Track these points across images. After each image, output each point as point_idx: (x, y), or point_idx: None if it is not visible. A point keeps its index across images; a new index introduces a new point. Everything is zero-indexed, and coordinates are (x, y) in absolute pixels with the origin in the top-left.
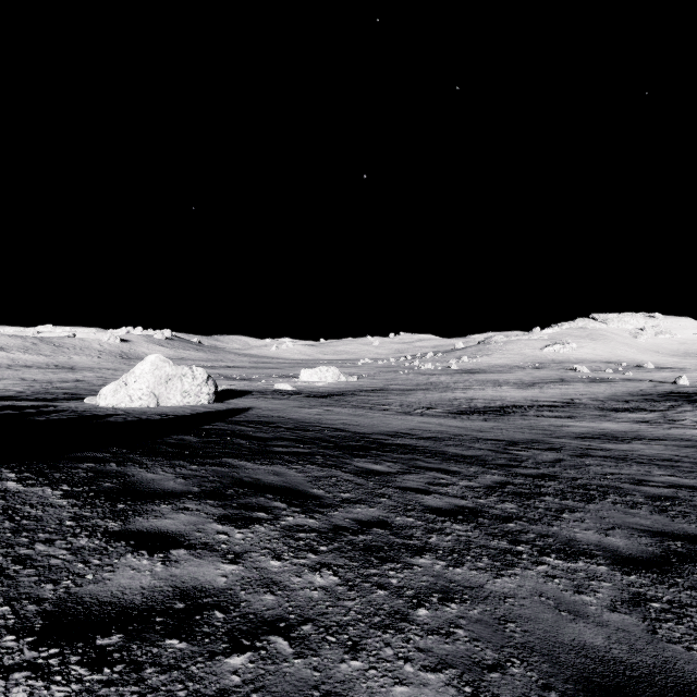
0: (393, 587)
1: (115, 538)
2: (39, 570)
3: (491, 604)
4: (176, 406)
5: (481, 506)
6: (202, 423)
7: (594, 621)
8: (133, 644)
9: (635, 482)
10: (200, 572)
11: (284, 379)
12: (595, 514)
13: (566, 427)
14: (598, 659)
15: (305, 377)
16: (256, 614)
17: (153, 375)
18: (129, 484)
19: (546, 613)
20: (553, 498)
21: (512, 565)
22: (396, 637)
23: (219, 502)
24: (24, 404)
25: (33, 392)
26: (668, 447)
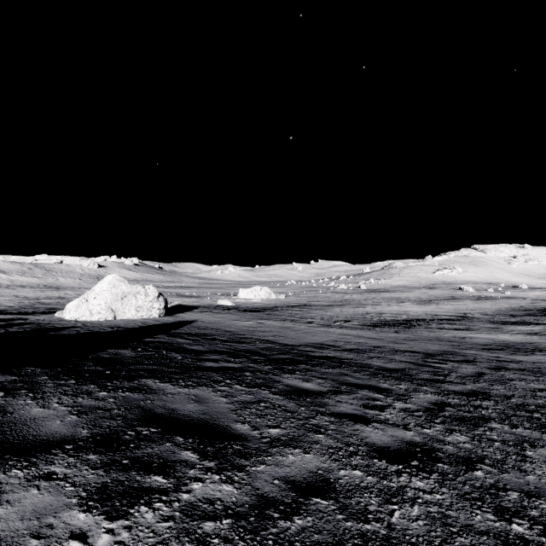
0: None
1: None
2: None
3: None
4: (131, 319)
5: (431, 441)
6: (145, 335)
7: None
8: None
9: None
10: None
11: (226, 297)
12: None
13: (469, 339)
14: None
15: (243, 295)
16: None
17: (110, 292)
18: None
19: None
20: (501, 424)
21: None
22: None
23: (105, 457)
24: (1, 317)
25: (20, 307)
26: None
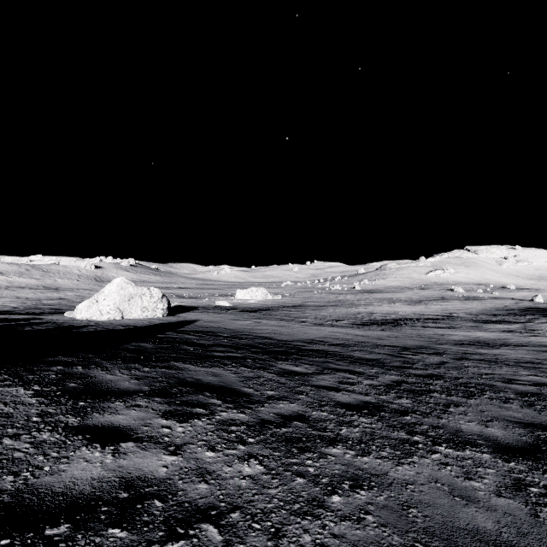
0: (310, 475)
1: (74, 432)
2: (3, 462)
3: (395, 491)
4: (137, 319)
5: (382, 402)
6: (156, 332)
7: (483, 505)
8: (78, 533)
9: (506, 381)
10: (145, 463)
11: (223, 297)
12: (475, 408)
13: (447, 335)
14: (491, 543)
15: (240, 296)
16: (191, 503)
17: (118, 294)
18: (90, 384)
19: (442, 499)
20: (441, 394)
21: (410, 454)
22: (314, 524)
23: (165, 399)
24: (16, 317)
25: (25, 308)
26: (529, 351)
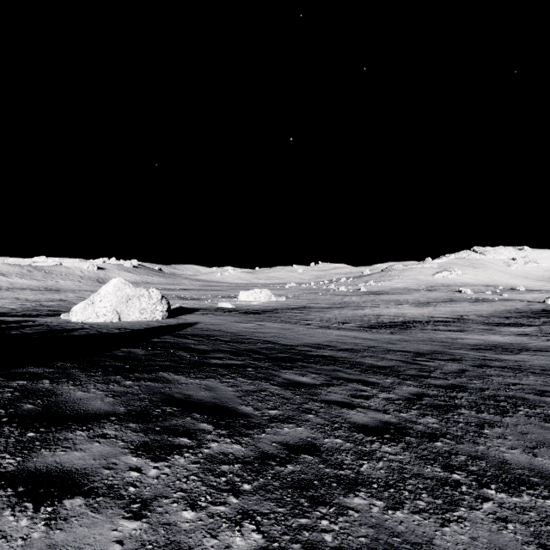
0: (328, 549)
1: (3, 483)
2: None
3: None
4: (135, 321)
5: (405, 422)
6: (152, 336)
7: None
8: None
9: (538, 393)
10: (90, 536)
11: (226, 299)
12: (514, 429)
13: (461, 339)
14: None
15: (243, 297)
16: None
17: (115, 295)
18: (52, 405)
19: None
20: (469, 410)
21: (455, 504)
22: None
23: (142, 425)
24: (9, 319)
25: (23, 309)
26: None
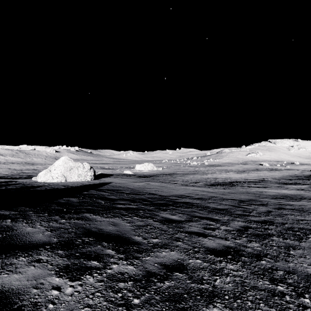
0: None
1: None
2: None
3: None
4: (75, 181)
5: (239, 246)
6: (83, 190)
7: None
8: None
9: None
10: None
11: (128, 169)
12: (309, 251)
13: (265, 192)
14: None
15: (138, 168)
16: None
17: (63, 166)
18: (7, 237)
19: None
20: (278, 238)
21: None
22: None
23: (66, 252)
24: (2, 180)
25: (12, 174)
26: None
